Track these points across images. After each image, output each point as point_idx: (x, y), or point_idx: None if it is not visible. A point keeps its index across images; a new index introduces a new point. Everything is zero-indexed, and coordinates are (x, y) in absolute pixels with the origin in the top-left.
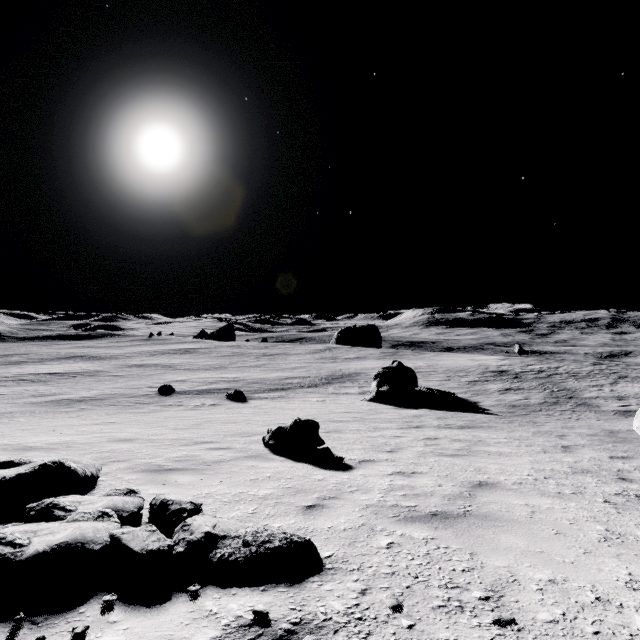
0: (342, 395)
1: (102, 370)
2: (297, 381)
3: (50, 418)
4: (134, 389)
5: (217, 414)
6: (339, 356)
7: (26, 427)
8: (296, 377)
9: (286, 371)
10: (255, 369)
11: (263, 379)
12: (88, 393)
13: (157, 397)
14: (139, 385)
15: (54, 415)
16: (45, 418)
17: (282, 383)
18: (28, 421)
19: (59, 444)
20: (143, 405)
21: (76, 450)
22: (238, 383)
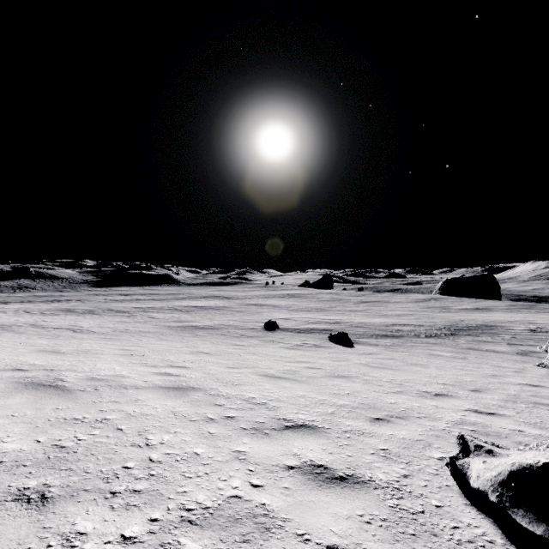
0: (488, 353)
1: (228, 306)
2: (408, 329)
3: (165, 341)
4: (245, 322)
5: (319, 358)
6: (450, 306)
7: (131, 347)
8: (405, 324)
9: (390, 317)
10: (355, 313)
11: (366, 323)
12: (210, 322)
13: (262, 331)
14: (250, 319)
15: (172, 338)
16: (162, 340)
17: (390, 329)
18: (146, 341)
19: (94, 381)
20: (247, 338)
21: (78, 404)
22: (339, 325)
